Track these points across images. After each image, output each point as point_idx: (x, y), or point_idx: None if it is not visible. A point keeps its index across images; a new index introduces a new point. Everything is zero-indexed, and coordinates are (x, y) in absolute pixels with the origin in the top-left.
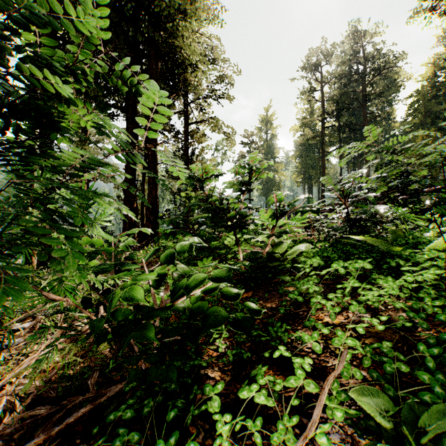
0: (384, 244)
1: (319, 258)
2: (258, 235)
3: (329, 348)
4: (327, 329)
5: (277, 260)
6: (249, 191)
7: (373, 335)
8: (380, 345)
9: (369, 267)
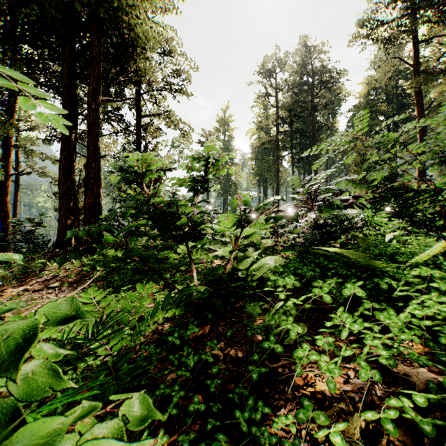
0: (365, 258)
1: (294, 278)
2: (217, 246)
3: None
4: (340, 436)
5: (240, 278)
6: (206, 190)
7: (396, 419)
8: None
9: (362, 294)
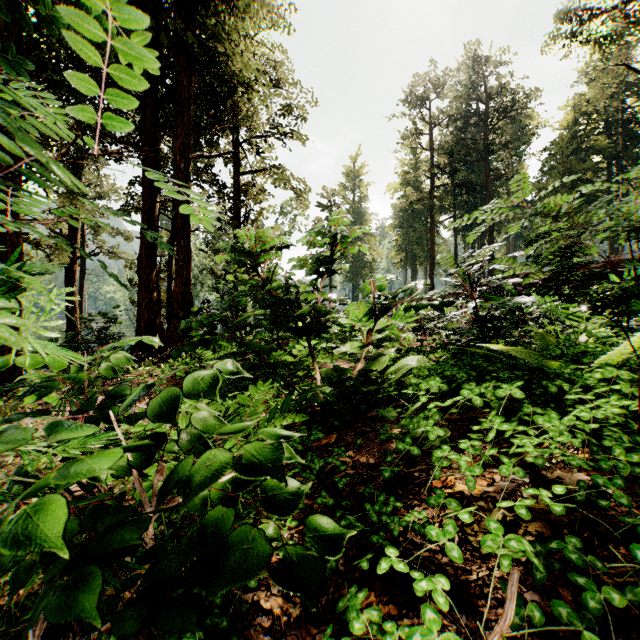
0: (535, 357)
1: (440, 380)
2: (344, 343)
3: (470, 543)
4: (469, 514)
5: (374, 382)
6: (332, 273)
7: (538, 516)
8: (562, 547)
9: (520, 395)
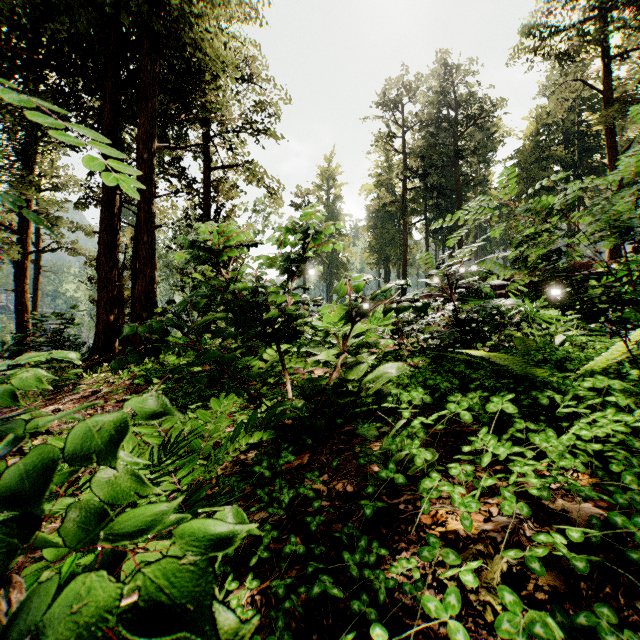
0: (521, 365)
1: (423, 391)
2: (318, 348)
3: (471, 604)
4: (473, 575)
5: (351, 392)
6: (304, 272)
7: (548, 563)
8: (594, 622)
9: (513, 410)
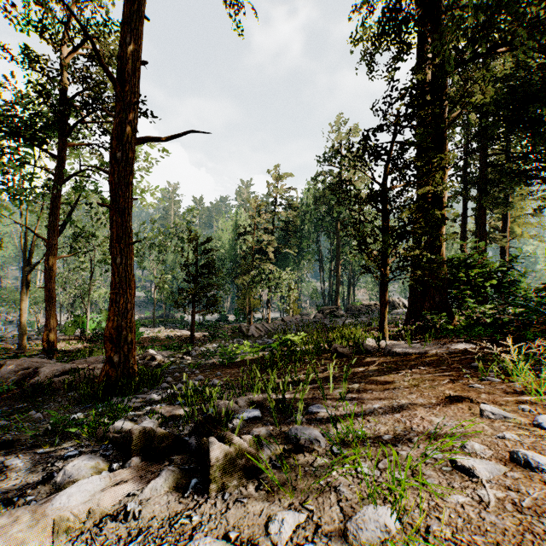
0: None
1: None
2: None
3: None
4: None
5: None
6: None
7: None
8: None
9: None
